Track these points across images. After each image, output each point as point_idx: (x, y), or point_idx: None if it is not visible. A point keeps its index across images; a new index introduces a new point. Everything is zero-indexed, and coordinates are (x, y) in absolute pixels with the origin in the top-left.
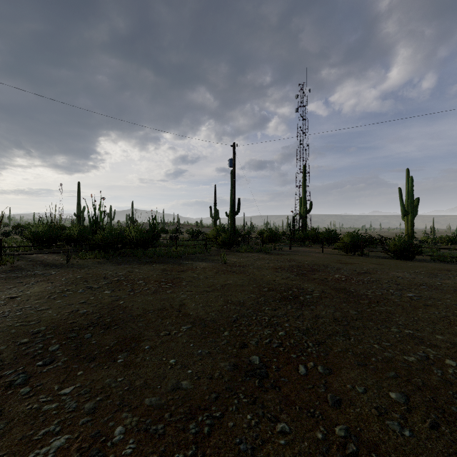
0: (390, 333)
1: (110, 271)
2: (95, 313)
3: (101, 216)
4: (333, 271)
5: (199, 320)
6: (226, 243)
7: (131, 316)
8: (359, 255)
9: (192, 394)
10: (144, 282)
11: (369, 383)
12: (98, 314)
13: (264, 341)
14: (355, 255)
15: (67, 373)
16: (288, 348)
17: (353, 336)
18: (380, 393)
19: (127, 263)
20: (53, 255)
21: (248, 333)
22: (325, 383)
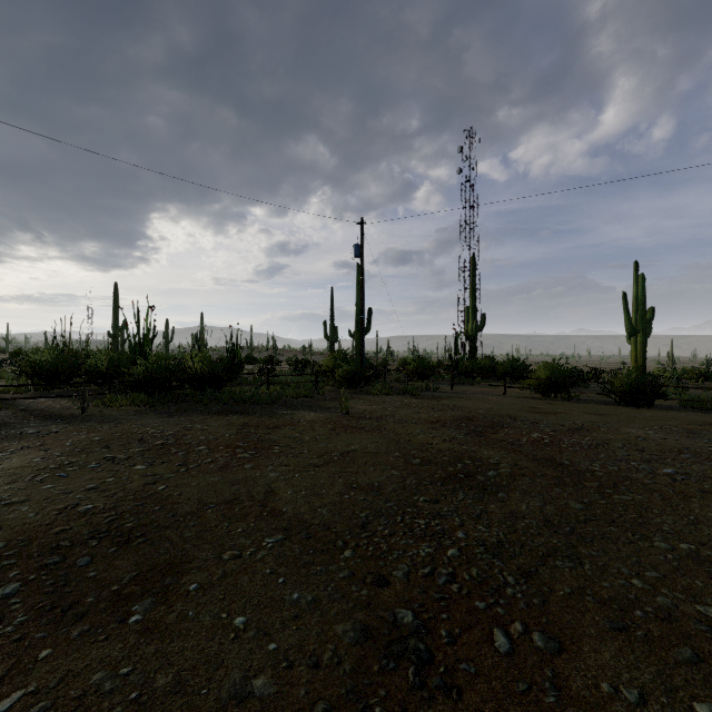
0: (655, 550)
1: (152, 428)
2: (108, 510)
3: (148, 335)
4: (527, 427)
5: (298, 525)
6: (349, 379)
7: (173, 517)
8: (564, 400)
9: (273, 710)
10: (207, 448)
11: (646, 679)
12: (113, 513)
13: (421, 571)
14: (558, 398)
15: (17, 656)
16: (468, 586)
17: (587, 559)
18: (676, 705)
19: (184, 414)
20: (64, 400)
21: (389, 553)
22: (553, 678)
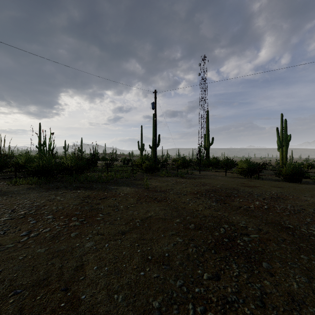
0: None
1: (28, 200)
2: None
3: (50, 147)
4: (248, 196)
5: None
6: (149, 168)
7: None
8: (255, 178)
9: None
10: (53, 217)
11: None
12: None
13: None
14: (252, 178)
15: None
16: None
17: None
18: None
19: (55, 189)
20: None
21: None
22: None
